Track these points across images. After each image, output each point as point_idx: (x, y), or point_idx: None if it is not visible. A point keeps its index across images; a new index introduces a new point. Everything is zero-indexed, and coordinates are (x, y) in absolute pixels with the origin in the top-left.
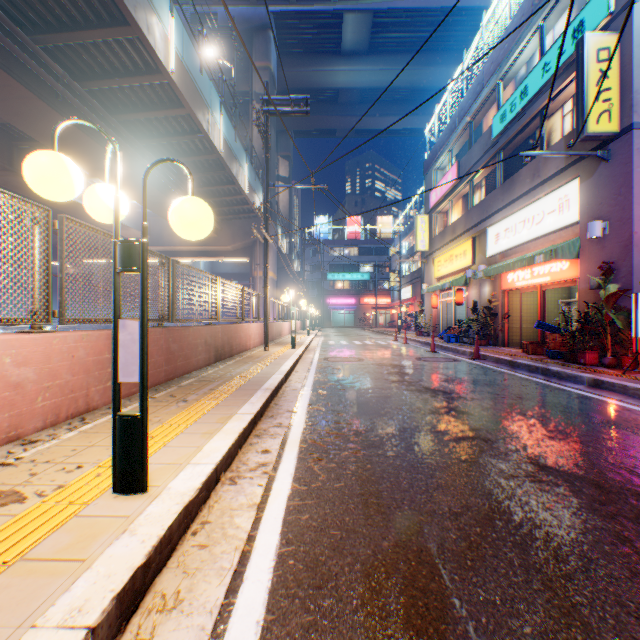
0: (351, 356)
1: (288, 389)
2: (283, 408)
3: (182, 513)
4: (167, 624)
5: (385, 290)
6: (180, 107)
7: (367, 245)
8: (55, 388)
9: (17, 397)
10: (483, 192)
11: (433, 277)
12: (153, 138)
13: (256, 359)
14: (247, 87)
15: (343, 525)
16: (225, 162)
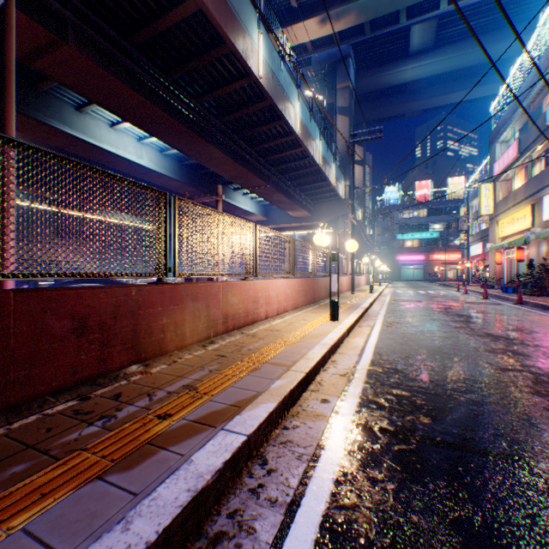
0: (413, 299)
1: (372, 310)
2: (371, 315)
3: (351, 325)
4: (355, 337)
5: (451, 248)
6: (299, 147)
7: (436, 206)
8: (292, 298)
9: (287, 298)
10: (542, 164)
11: (496, 237)
12: (280, 165)
13: (349, 297)
14: (330, 100)
15: (397, 335)
16: (321, 170)
